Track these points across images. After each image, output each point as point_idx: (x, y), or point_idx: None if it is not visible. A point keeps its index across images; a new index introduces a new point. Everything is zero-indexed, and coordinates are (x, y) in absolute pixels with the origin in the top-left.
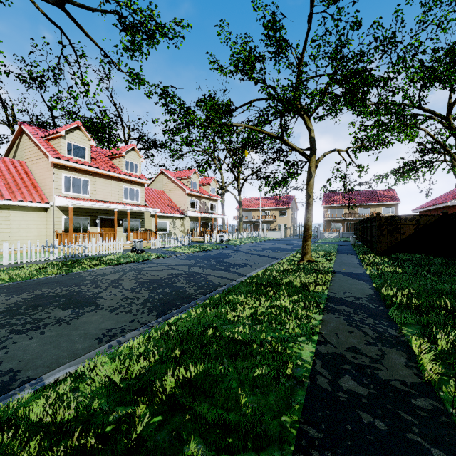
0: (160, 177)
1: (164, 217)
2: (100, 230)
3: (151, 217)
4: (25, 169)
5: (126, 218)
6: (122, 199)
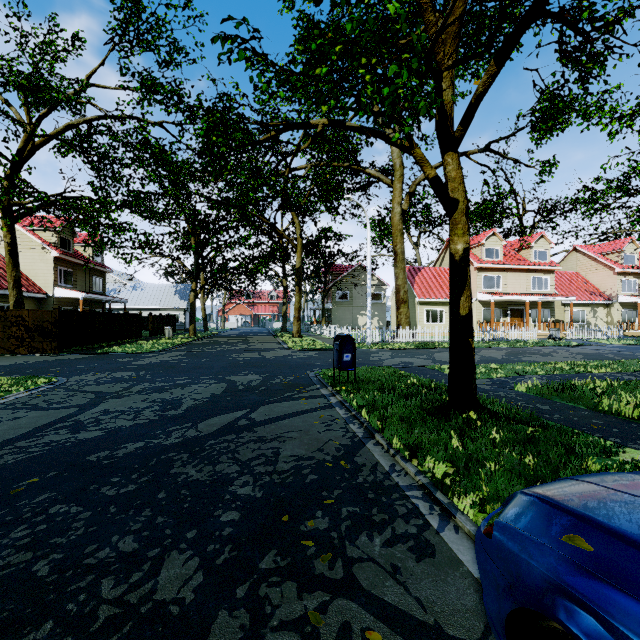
0: (572, 255)
1: (579, 305)
2: (510, 320)
3: (561, 306)
4: None
5: (534, 308)
6: (530, 290)
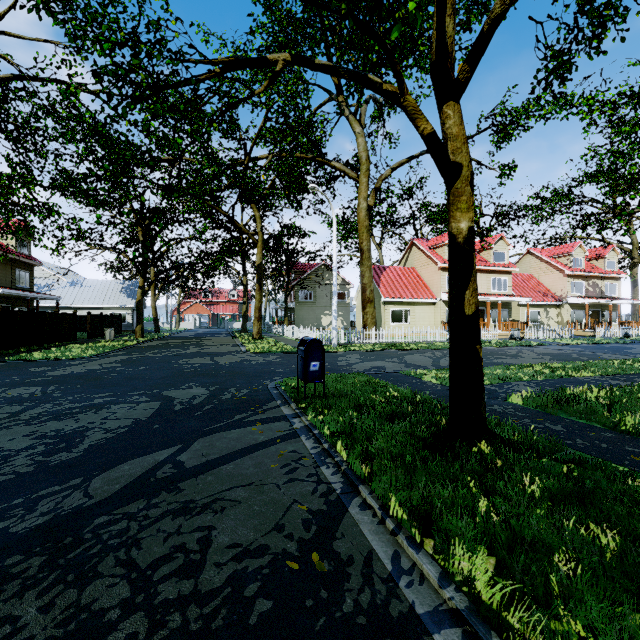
0: (526, 258)
1: (533, 306)
2: None
3: (518, 307)
4: (416, 274)
5: (494, 308)
6: (490, 290)
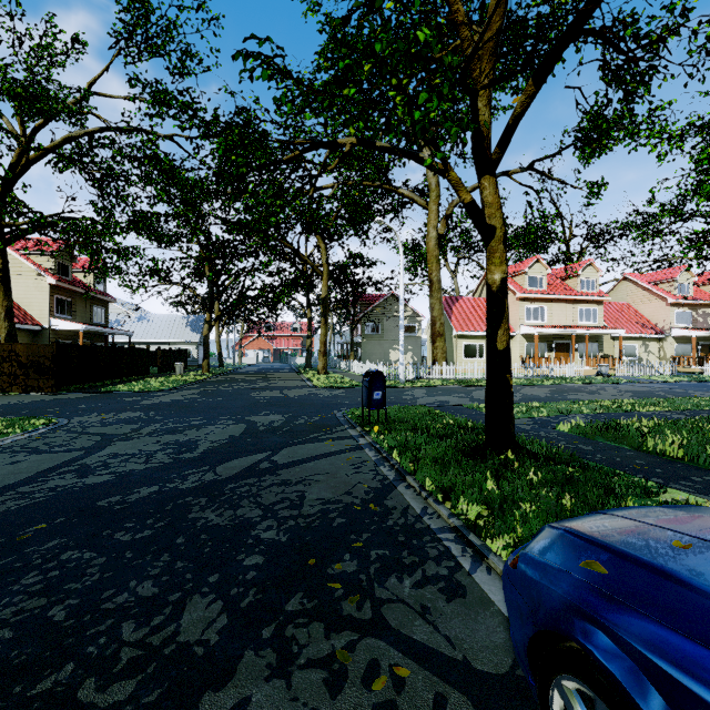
0: (622, 284)
1: (629, 339)
2: (555, 355)
3: (610, 340)
4: None
5: (581, 342)
6: (577, 322)
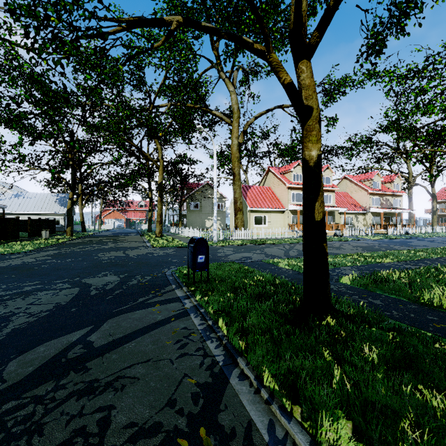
0: (343, 181)
1: (348, 214)
2: None
3: (338, 214)
4: (271, 191)
5: None
6: None
